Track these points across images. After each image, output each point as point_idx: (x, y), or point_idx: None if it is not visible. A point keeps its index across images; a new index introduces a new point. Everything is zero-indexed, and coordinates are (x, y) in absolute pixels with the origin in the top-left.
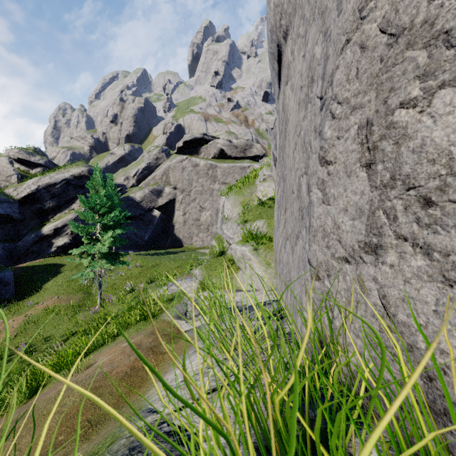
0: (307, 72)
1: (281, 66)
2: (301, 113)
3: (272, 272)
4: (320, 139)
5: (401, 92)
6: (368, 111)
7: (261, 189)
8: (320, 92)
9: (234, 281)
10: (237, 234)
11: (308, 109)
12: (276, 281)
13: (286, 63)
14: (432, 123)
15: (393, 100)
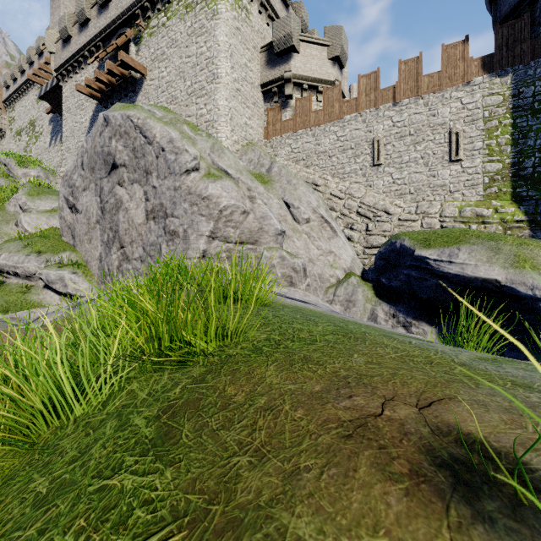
0: (153, 211)
1: (113, 171)
2: (150, 221)
3: (95, 284)
4: (165, 236)
5: (180, 237)
6: (176, 237)
7: (28, 221)
8: (163, 226)
9: (43, 301)
10: (32, 263)
11: (157, 224)
12: (100, 288)
13: (120, 176)
14: (183, 242)
15: (179, 238)
